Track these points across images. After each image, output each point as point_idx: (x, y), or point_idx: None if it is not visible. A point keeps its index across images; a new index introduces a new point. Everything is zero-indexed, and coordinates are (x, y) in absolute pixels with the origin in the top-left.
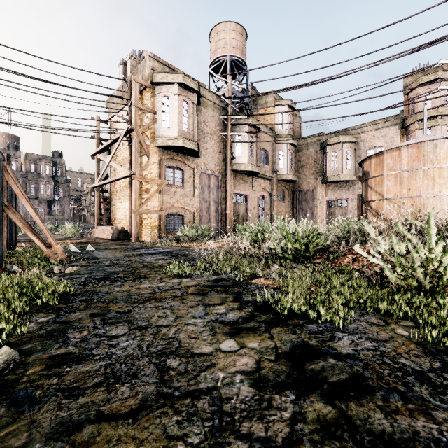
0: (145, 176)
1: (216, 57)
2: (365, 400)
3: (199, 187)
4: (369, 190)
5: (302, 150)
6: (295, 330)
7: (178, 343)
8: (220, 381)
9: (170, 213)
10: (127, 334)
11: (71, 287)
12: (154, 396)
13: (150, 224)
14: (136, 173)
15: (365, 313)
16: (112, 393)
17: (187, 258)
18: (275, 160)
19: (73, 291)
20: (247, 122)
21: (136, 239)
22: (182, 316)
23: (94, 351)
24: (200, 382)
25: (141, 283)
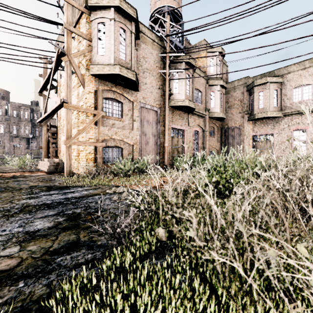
0: (81, 106)
1: (155, 8)
2: None
3: (138, 121)
4: None
5: (229, 93)
6: None
7: None
8: None
9: (108, 146)
10: None
11: None
12: None
13: (85, 156)
14: (69, 101)
15: None
16: None
17: (88, 231)
18: (207, 100)
19: None
20: (184, 60)
21: (69, 172)
22: None
23: None
24: None
25: None
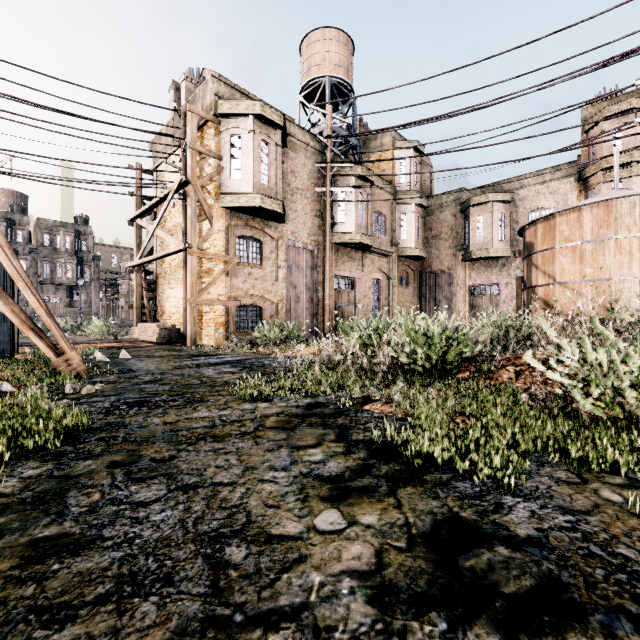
0: (207, 250)
1: (310, 78)
2: (572, 633)
3: (284, 267)
4: (534, 271)
5: (433, 214)
6: (437, 491)
7: (245, 515)
8: (314, 592)
9: (242, 305)
10: (164, 498)
11: (85, 417)
12: (198, 623)
13: (213, 320)
14: (193, 246)
15: (545, 462)
16: (125, 617)
17: (267, 371)
18: (395, 228)
19: (87, 424)
20: (354, 172)
21: (193, 341)
22: (254, 466)
23: (106, 531)
24: (280, 593)
25: (194, 410)
